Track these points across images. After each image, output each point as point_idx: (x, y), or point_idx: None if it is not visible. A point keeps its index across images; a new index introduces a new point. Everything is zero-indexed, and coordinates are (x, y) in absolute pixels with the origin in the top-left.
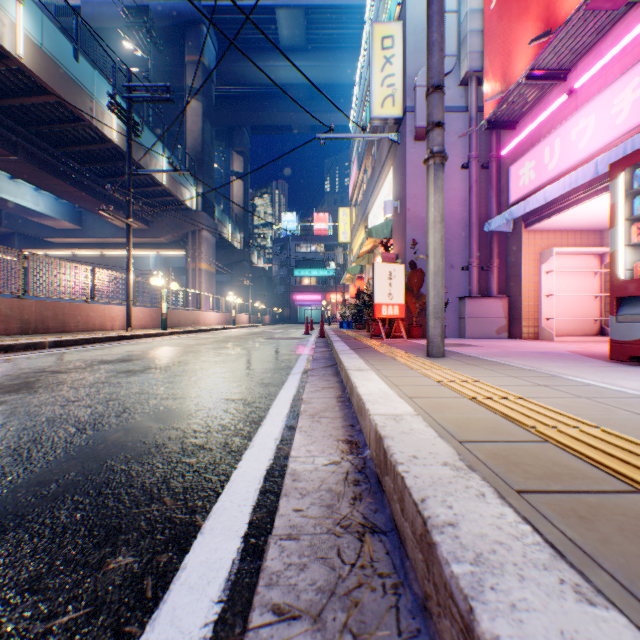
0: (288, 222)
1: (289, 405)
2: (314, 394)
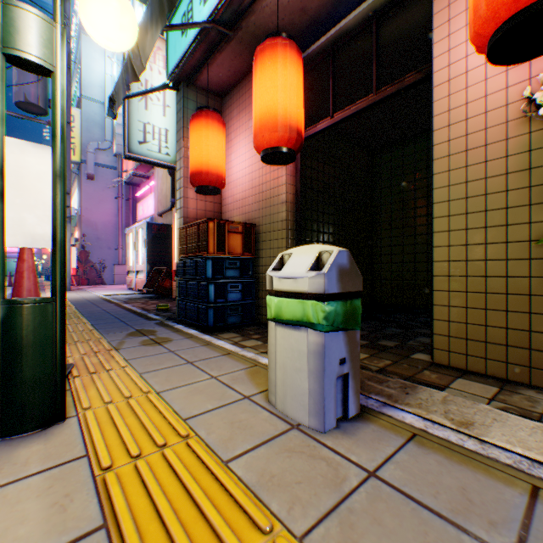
0: None
1: None
2: None
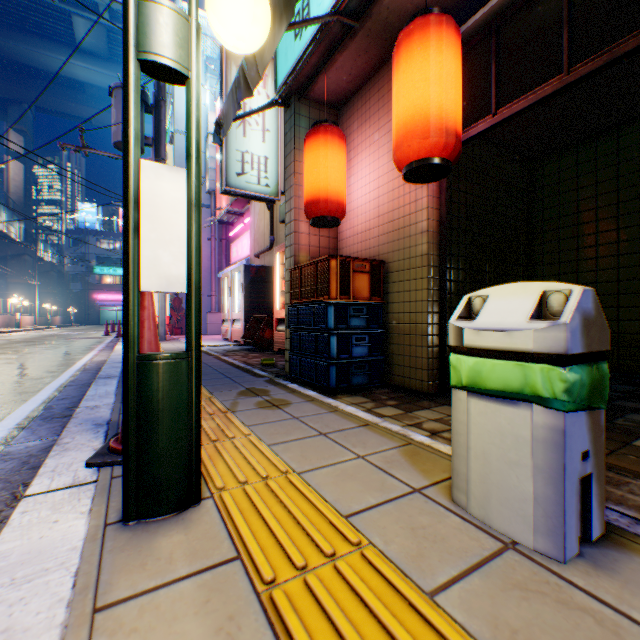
0: (87, 213)
1: (93, 355)
2: (104, 353)
